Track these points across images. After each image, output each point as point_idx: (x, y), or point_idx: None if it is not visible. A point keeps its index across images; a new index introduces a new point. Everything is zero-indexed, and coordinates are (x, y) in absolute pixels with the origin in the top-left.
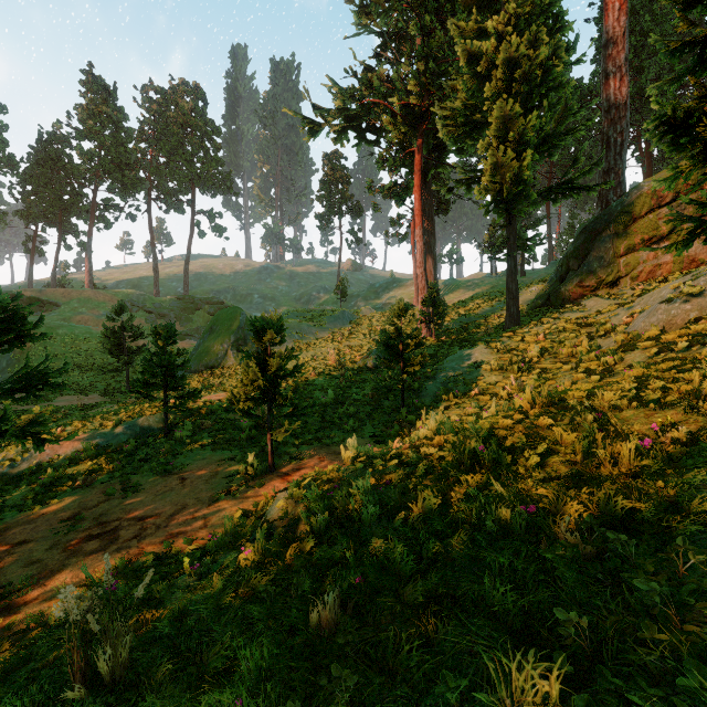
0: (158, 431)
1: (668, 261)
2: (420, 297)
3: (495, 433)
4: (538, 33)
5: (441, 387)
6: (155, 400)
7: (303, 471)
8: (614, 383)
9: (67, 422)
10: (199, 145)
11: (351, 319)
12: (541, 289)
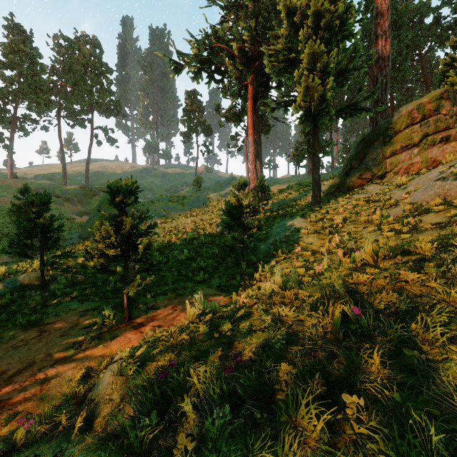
0: (37, 285)
1: (418, 161)
2: (252, 185)
3: (353, 287)
4: None
5: (271, 246)
6: (32, 259)
7: (156, 320)
8: None
9: None
10: (96, 79)
11: (204, 202)
12: (333, 181)
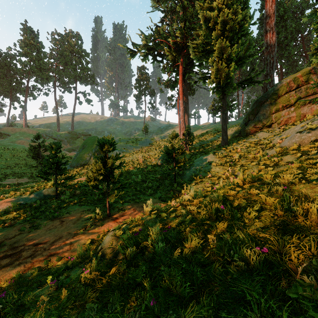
0: (53, 196)
1: (294, 116)
2: (182, 132)
3: (227, 197)
4: (237, 9)
5: (193, 173)
6: (50, 180)
7: (125, 216)
8: (286, 170)
9: (7, 192)
10: (79, 61)
11: (150, 142)
12: (237, 129)
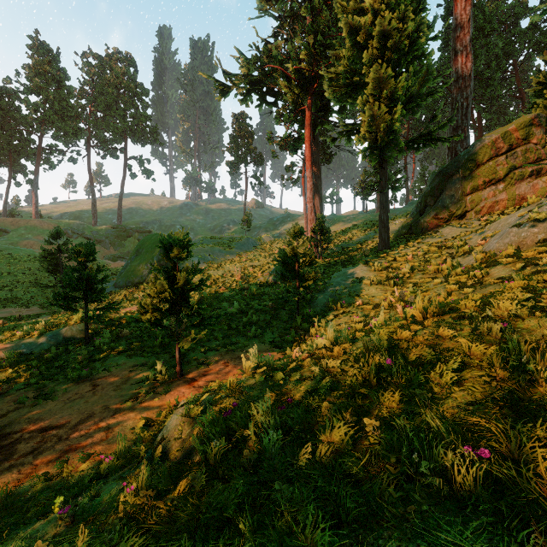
0: (80, 339)
1: (504, 198)
2: (310, 226)
3: (395, 343)
4: (406, 11)
5: (329, 298)
6: (76, 311)
7: (208, 376)
8: (502, 293)
9: (0, 332)
10: (130, 103)
11: (255, 245)
12: (405, 221)
